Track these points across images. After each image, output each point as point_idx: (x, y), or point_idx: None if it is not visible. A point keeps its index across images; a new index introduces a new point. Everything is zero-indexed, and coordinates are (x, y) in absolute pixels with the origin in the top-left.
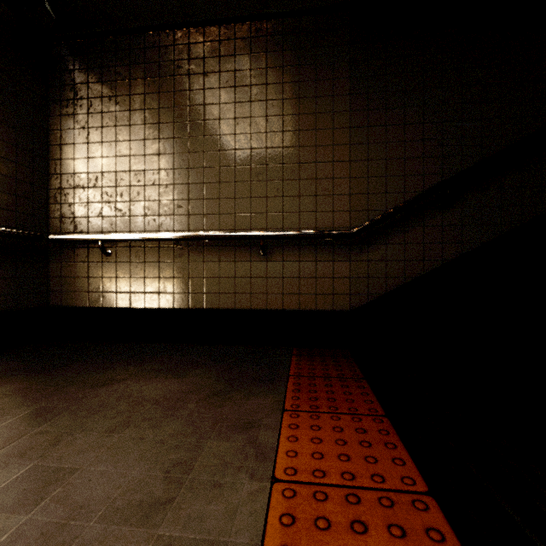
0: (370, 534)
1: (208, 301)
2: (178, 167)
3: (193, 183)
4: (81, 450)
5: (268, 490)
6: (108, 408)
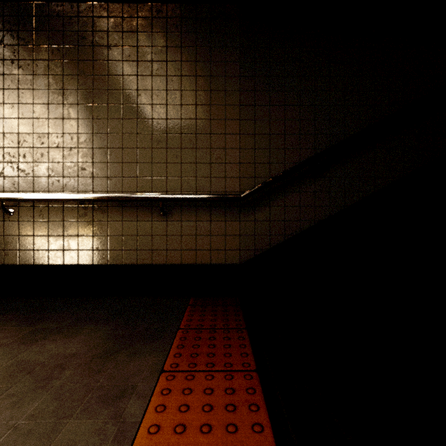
0: None
1: (112, 257)
2: (82, 132)
3: (97, 148)
4: None
5: None
6: None
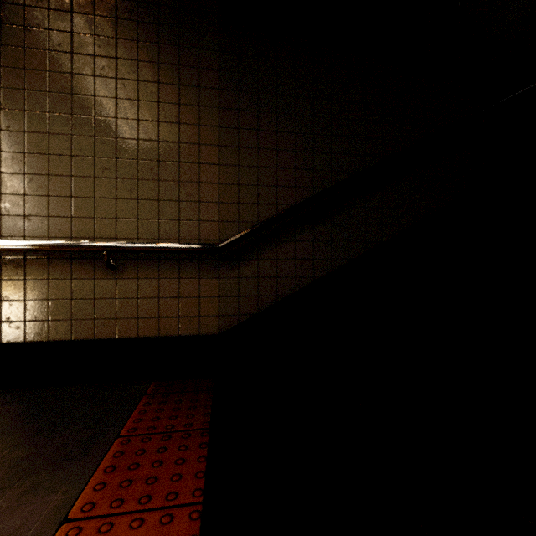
0: None
1: (31, 332)
2: None
3: (7, 173)
4: None
5: None
6: None
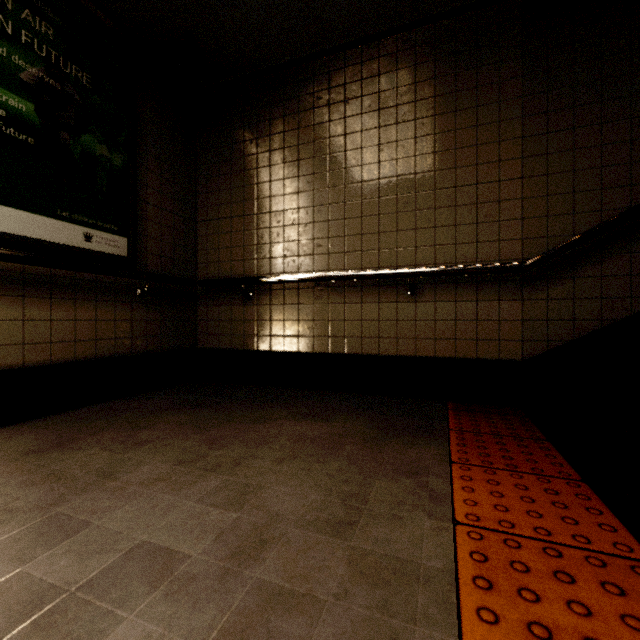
0: (579, 585)
1: (349, 346)
2: (318, 204)
3: (333, 220)
4: (260, 473)
5: (451, 530)
6: (271, 442)
